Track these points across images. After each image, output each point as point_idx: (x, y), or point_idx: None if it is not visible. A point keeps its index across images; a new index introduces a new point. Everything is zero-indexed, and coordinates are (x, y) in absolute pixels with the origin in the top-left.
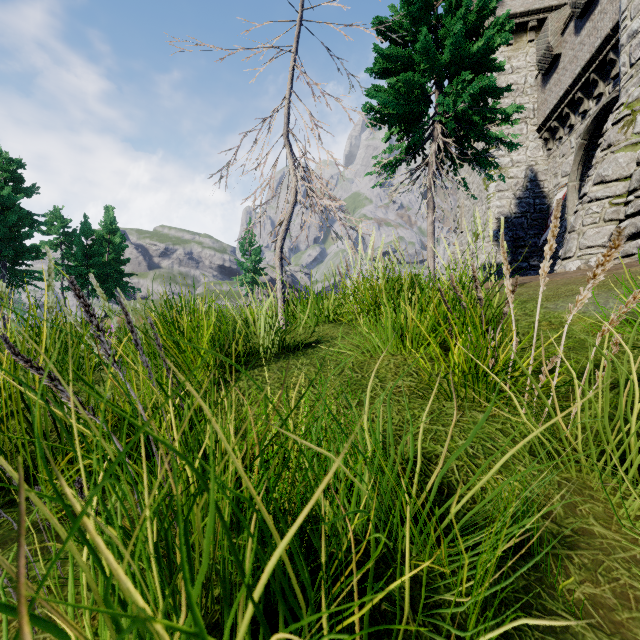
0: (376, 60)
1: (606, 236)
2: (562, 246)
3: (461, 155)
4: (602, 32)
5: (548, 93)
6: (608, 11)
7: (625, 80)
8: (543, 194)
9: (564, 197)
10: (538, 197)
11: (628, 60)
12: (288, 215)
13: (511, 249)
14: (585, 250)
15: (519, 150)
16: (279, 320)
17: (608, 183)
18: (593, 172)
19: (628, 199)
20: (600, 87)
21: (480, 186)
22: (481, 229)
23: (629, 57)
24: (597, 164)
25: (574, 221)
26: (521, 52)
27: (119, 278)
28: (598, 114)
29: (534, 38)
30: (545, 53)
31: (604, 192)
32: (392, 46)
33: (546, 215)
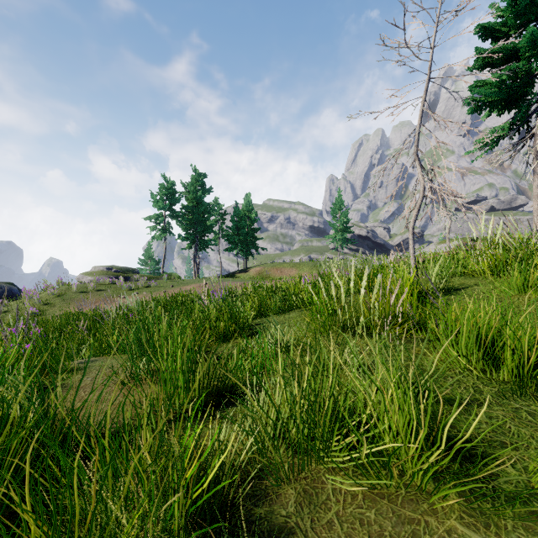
0: (477, 58)
1: None
2: None
3: None
4: None
5: None
6: None
7: None
8: None
9: None
10: None
11: None
12: (418, 205)
13: None
14: None
15: None
16: (411, 273)
17: None
18: None
19: None
20: None
21: None
22: None
23: None
24: None
25: None
26: None
27: (254, 241)
28: None
29: None
30: None
31: None
32: (494, 42)
33: None
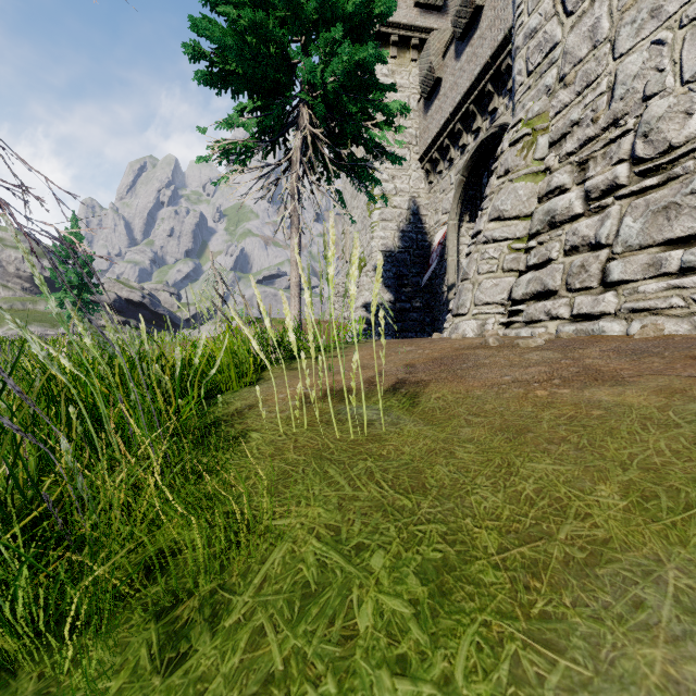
0: None
1: (506, 291)
2: (443, 288)
3: (336, 160)
4: (482, 59)
5: (430, 120)
6: (487, 37)
7: (521, 92)
8: (425, 230)
9: (445, 236)
10: (420, 233)
11: (525, 67)
12: None
13: (395, 287)
14: (482, 307)
15: (403, 178)
16: None
17: (507, 220)
18: (488, 204)
19: (530, 245)
20: (478, 121)
21: (364, 212)
22: (365, 261)
23: (526, 63)
24: (493, 194)
25: (467, 266)
26: (405, 69)
27: None
28: (477, 150)
29: (417, 58)
30: (428, 74)
31: (503, 232)
32: None
33: (428, 253)
